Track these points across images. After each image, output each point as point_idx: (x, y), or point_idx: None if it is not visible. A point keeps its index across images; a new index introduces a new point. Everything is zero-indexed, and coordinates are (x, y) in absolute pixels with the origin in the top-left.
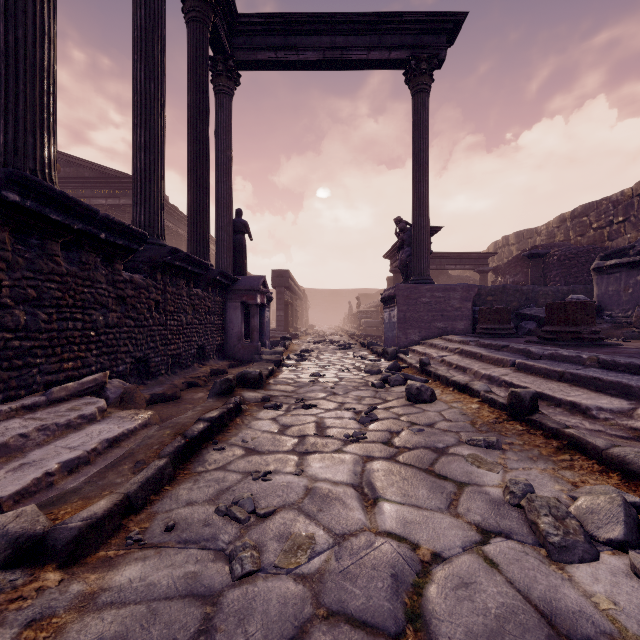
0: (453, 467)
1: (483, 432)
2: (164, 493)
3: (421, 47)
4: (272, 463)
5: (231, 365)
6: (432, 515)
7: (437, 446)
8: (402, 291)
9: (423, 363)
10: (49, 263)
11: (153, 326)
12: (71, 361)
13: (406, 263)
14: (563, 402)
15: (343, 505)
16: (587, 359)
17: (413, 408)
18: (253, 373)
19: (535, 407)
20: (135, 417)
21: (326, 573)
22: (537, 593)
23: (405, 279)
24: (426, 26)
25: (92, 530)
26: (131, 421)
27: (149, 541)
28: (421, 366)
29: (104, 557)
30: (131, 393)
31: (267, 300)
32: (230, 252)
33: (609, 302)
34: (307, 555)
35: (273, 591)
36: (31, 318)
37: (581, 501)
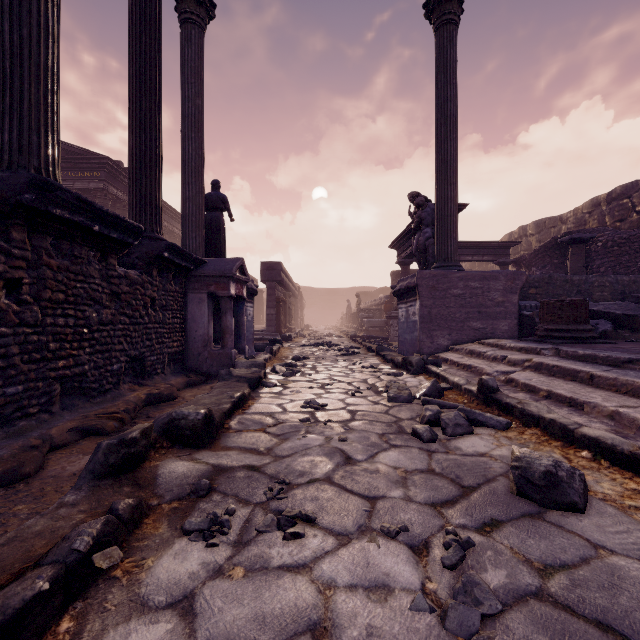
0: None
1: None
2: None
3: None
4: None
5: (189, 383)
6: None
7: None
8: (426, 280)
9: (489, 387)
10: None
11: (0, 327)
12: None
13: (424, 248)
14: None
15: None
16: None
17: (555, 532)
18: (191, 417)
19: None
20: None
21: None
22: None
23: (423, 268)
24: None
25: None
26: None
27: None
28: (484, 392)
29: None
30: None
31: (249, 293)
32: (200, 230)
33: None
34: None
35: None
36: None
37: None
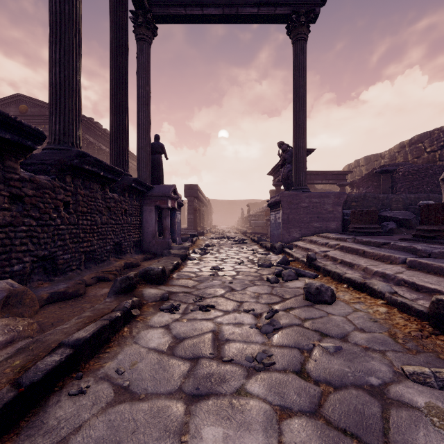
0: (422, 443)
1: (413, 352)
2: None
3: (300, 4)
4: (143, 428)
5: (145, 258)
6: None
7: (370, 381)
8: (286, 197)
9: (311, 258)
10: None
11: (62, 225)
12: None
13: (287, 177)
14: None
15: None
16: None
17: (315, 310)
18: (156, 269)
19: None
20: (0, 331)
21: None
22: None
23: (286, 189)
24: None
25: None
26: None
27: None
28: (309, 261)
29: None
30: (19, 295)
31: (178, 205)
32: (149, 167)
33: None
34: None
35: None
36: None
37: None
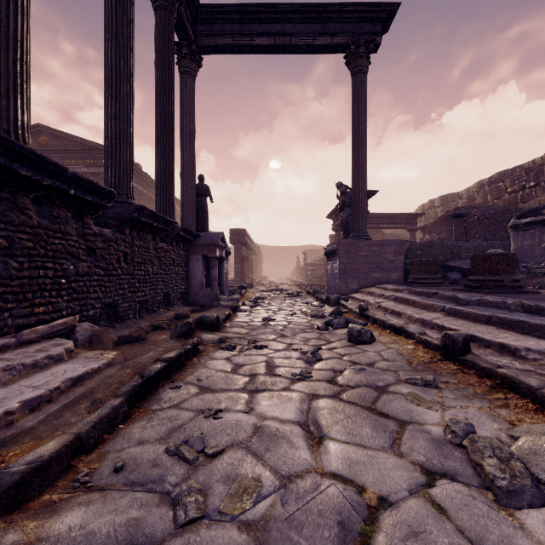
0: (394, 405)
1: (419, 371)
2: (118, 432)
3: (359, 33)
4: (223, 401)
5: (193, 310)
6: (376, 455)
7: (378, 384)
8: (343, 246)
9: (362, 308)
10: (20, 216)
11: (122, 275)
12: (42, 306)
13: (346, 222)
14: (492, 343)
15: (290, 444)
16: (512, 304)
17: (354, 349)
18: (211, 317)
19: (467, 348)
20: (100, 357)
21: (271, 520)
22: (490, 544)
23: (345, 236)
24: (364, 15)
25: (36, 474)
26: (96, 361)
27: (96, 483)
28: (360, 311)
29: (48, 501)
30: (99, 335)
31: (225, 254)
32: (193, 212)
33: (524, 255)
34: (252, 499)
35: (216, 541)
36: (2, 266)
37: (522, 441)
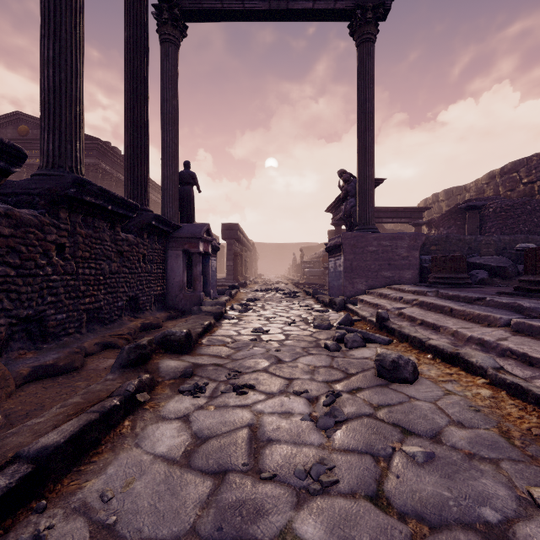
0: None
1: (539, 462)
2: None
3: None
4: None
5: (170, 317)
6: None
7: (483, 516)
8: (349, 240)
9: (382, 318)
10: None
11: (53, 275)
12: None
13: (350, 214)
14: None
15: None
16: None
17: (391, 392)
18: (178, 334)
19: None
20: None
21: None
22: None
23: (349, 229)
24: None
25: None
26: None
27: None
28: (379, 321)
29: None
30: None
31: (213, 249)
32: (176, 201)
33: None
34: None
35: None
36: None
37: None
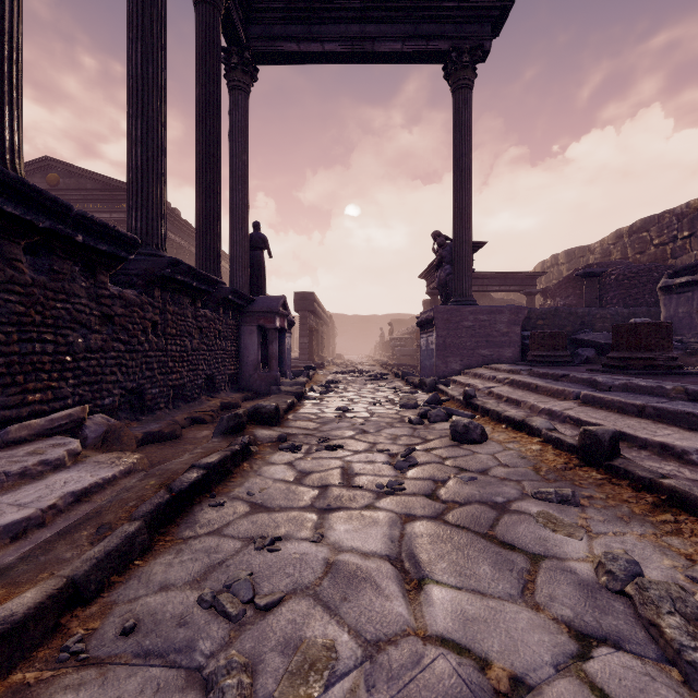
0: (520, 531)
1: (551, 481)
2: (132, 571)
3: (463, 37)
4: (283, 525)
5: (246, 398)
6: (502, 607)
7: (495, 500)
8: (441, 314)
9: (468, 395)
10: (7, 269)
11: (149, 351)
12: (39, 392)
13: (445, 283)
14: (650, 443)
15: (376, 590)
16: (671, 390)
17: (460, 450)
18: (268, 407)
19: (616, 450)
20: (116, 462)
21: None
22: None
23: (444, 301)
24: (468, 13)
25: (3, 642)
26: (110, 467)
27: (94, 653)
28: (466, 399)
29: (18, 684)
30: (117, 431)
31: (288, 324)
32: (246, 270)
33: (679, 326)
34: (323, 681)
35: None
36: None
37: None
